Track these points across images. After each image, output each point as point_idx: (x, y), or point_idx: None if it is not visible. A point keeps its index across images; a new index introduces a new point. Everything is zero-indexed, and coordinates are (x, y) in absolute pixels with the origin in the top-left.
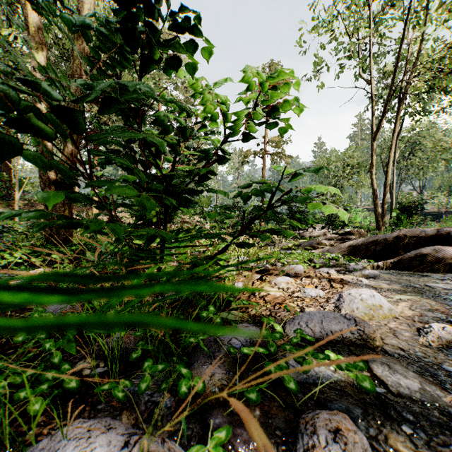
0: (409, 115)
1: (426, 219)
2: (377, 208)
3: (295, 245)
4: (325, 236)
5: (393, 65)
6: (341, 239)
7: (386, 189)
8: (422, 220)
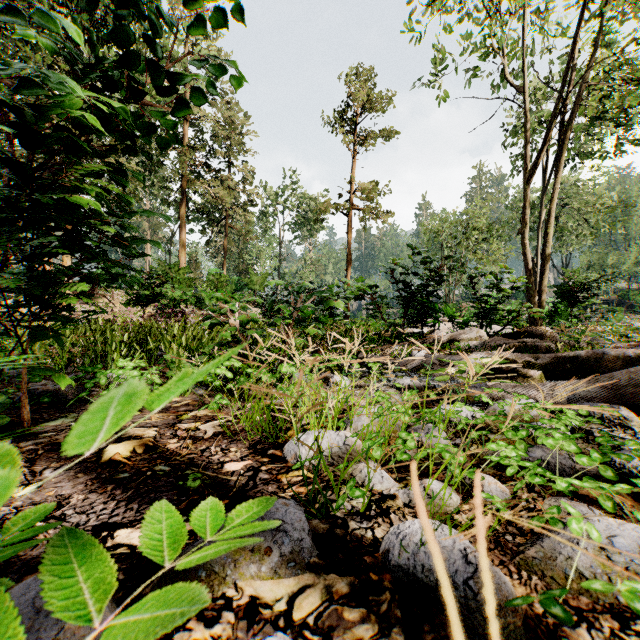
0: (568, 153)
1: (601, 310)
2: (532, 292)
3: (440, 363)
4: (479, 339)
5: (537, 83)
6: (518, 345)
7: (545, 262)
8: (594, 311)
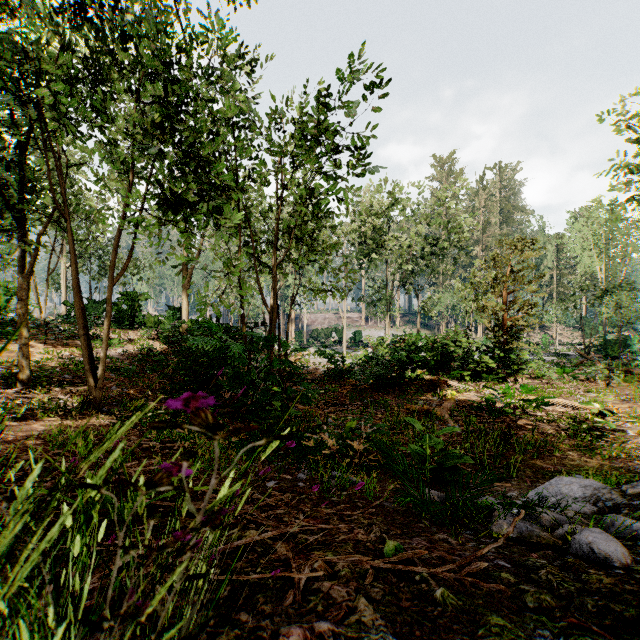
0: None
1: None
2: None
3: None
4: None
5: None
6: None
7: None
8: None
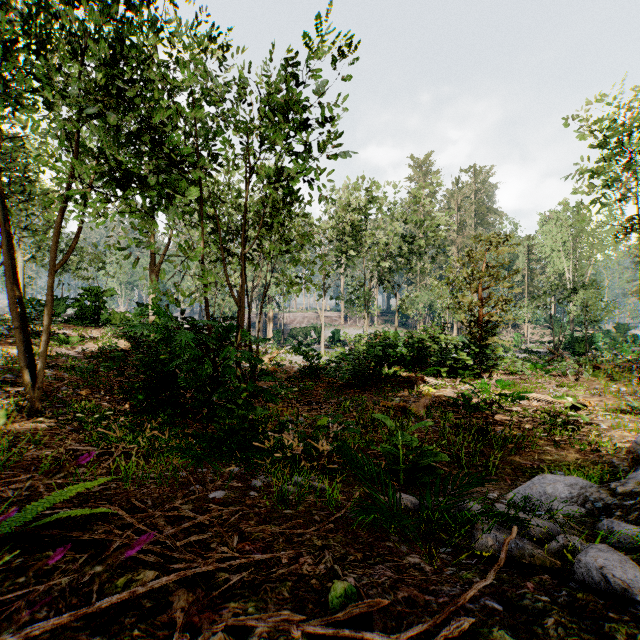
0: None
1: None
2: None
3: None
4: None
5: None
6: None
7: None
8: None
